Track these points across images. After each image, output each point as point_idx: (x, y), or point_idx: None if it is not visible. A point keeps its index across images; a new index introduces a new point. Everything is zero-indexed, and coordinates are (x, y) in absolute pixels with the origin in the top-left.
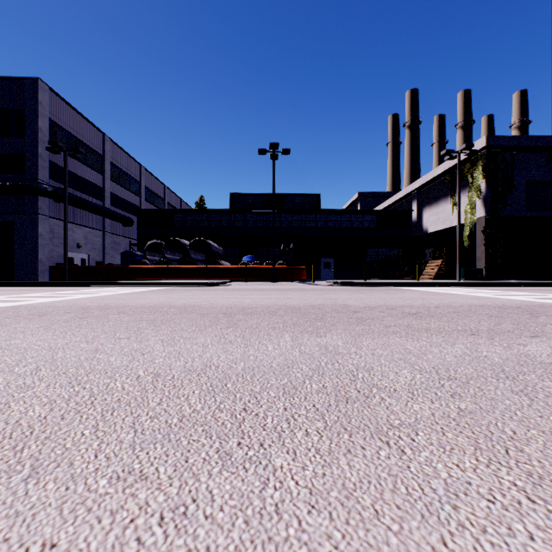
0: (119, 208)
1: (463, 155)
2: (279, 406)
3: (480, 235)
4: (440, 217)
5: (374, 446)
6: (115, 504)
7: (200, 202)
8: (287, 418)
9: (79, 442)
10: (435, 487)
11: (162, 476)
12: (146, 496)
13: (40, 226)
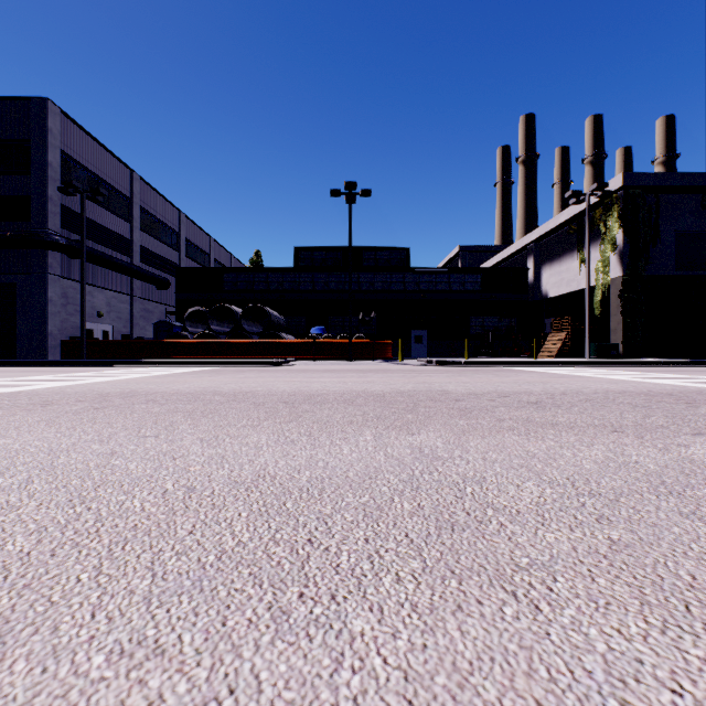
0: (152, 266)
1: (594, 198)
2: (359, 536)
3: (616, 300)
4: (564, 278)
5: (495, 599)
6: (112, 699)
7: (256, 258)
8: (370, 555)
9: (72, 592)
10: (591, 668)
11: (187, 649)
12: (160, 683)
13: (50, 289)
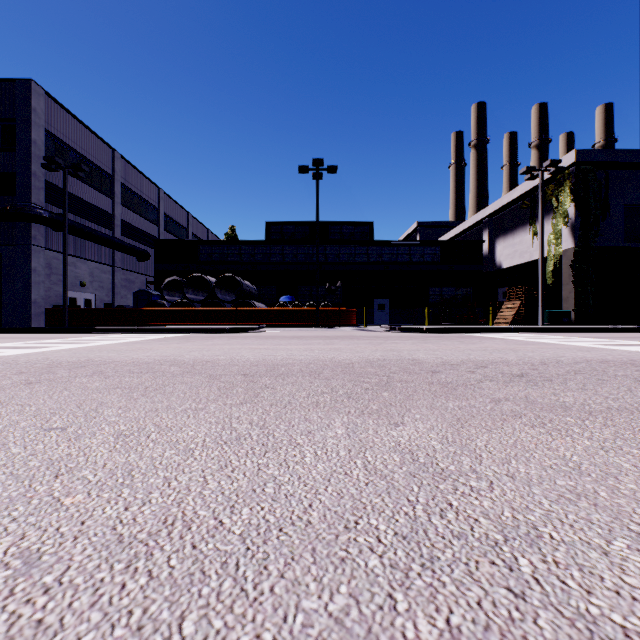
0: (133, 239)
1: (547, 174)
2: None
3: (568, 270)
4: (517, 250)
5: None
6: None
7: (231, 233)
8: None
9: None
10: None
11: None
12: None
13: (34, 259)
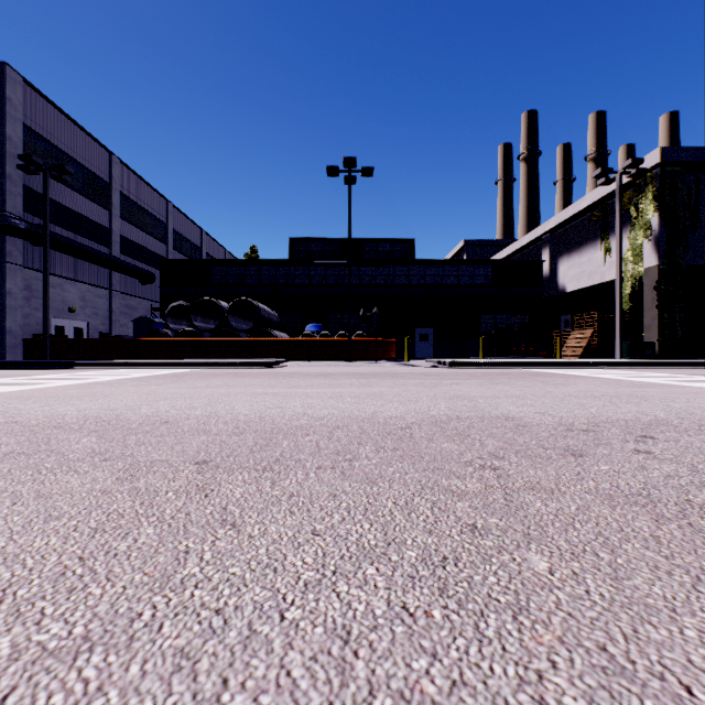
0: (135, 258)
1: (625, 177)
2: None
3: (650, 292)
4: (584, 270)
5: None
6: None
7: (251, 253)
8: None
9: None
10: None
11: None
12: None
13: (9, 280)
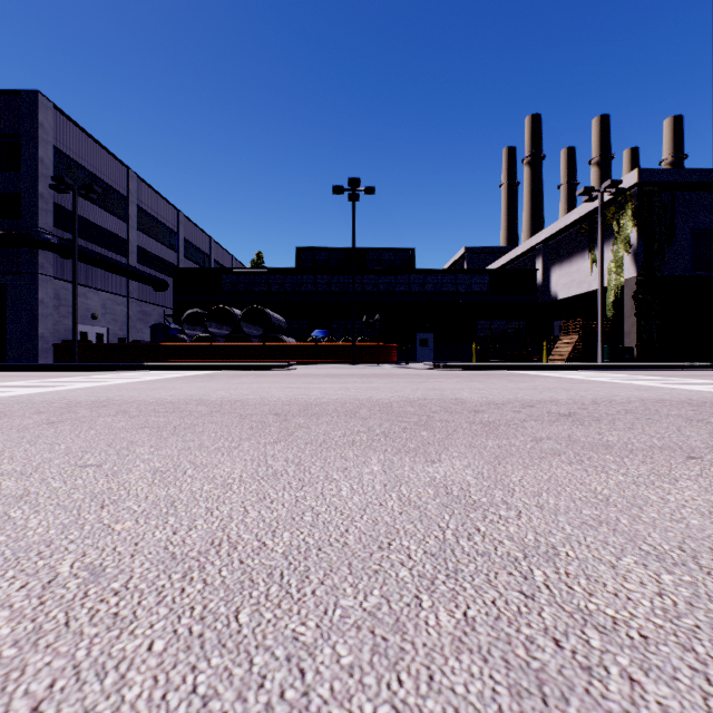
0: (149, 267)
1: (607, 195)
2: None
3: (630, 301)
4: (574, 279)
5: None
6: None
7: (257, 260)
8: None
9: None
10: None
11: None
12: None
13: (42, 290)
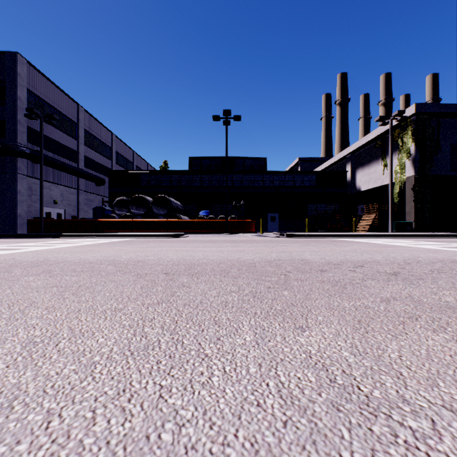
0: (92, 169)
1: (394, 121)
2: None
3: (410, 192)
4: (372, 177)
5: None
6: None
7: (164, 165)
8: None
9: None
10: None
11: None
12: None
13: (19, 184)
